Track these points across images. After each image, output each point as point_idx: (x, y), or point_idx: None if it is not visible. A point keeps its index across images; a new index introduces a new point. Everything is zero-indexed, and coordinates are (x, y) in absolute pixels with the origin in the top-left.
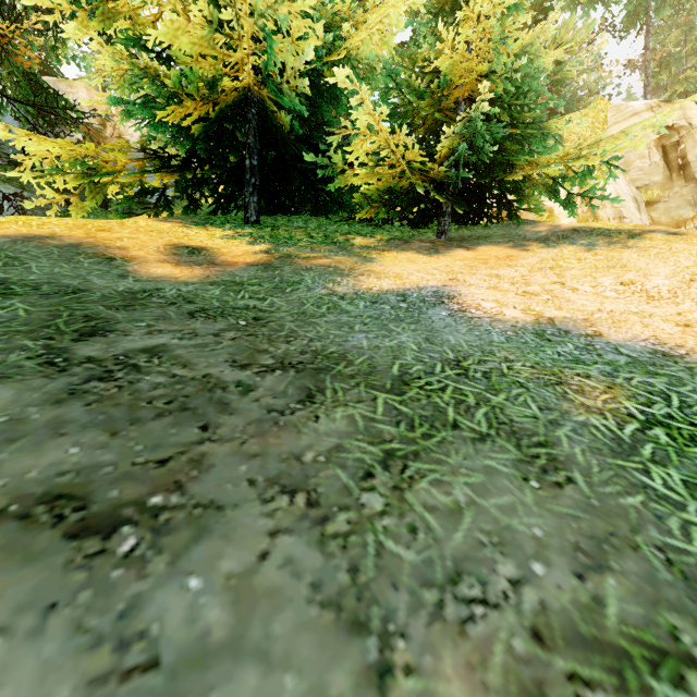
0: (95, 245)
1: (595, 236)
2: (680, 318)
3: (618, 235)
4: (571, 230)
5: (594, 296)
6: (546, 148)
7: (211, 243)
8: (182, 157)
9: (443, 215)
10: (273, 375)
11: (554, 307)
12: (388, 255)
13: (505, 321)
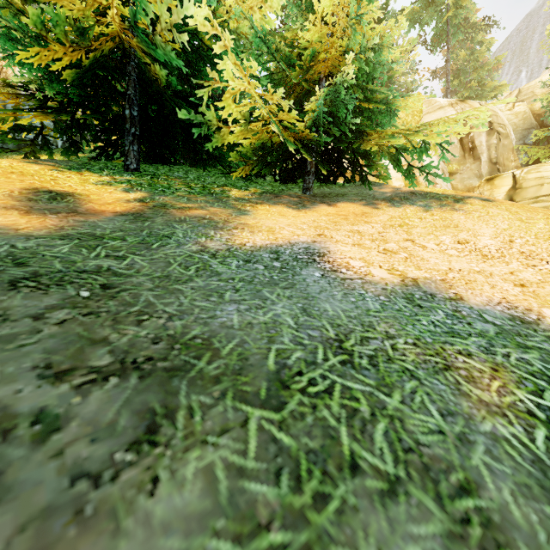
0: None
1: (429, 199)
2: (513, 277)
3: (446, 199)
4: (409, 192)
5: (441, 254)
6: (389, 124)
7: (81, 188)
8: (57, 100)
9: (308, 174)
10: (104, 387)
11: (414, 266)
12: (261, 208)
13: (376, 283)
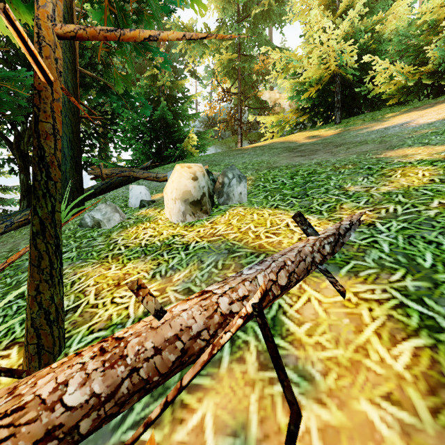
0: (287, 141)
1: None
2: None
3: None
4: None
5: None
6: None
7: (320, 133)
8: (309, 107)
9: None
10: (330, 147)
11: None
12: (398, 117)
13: (421, 124)
